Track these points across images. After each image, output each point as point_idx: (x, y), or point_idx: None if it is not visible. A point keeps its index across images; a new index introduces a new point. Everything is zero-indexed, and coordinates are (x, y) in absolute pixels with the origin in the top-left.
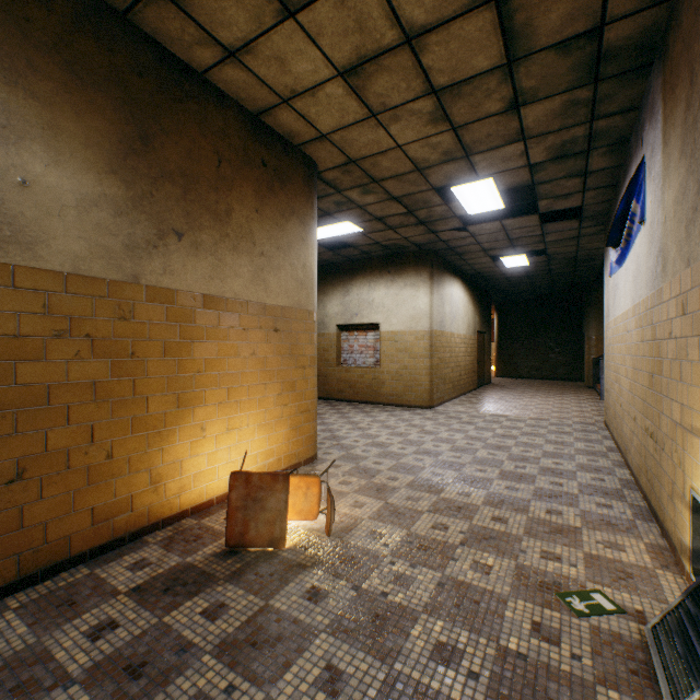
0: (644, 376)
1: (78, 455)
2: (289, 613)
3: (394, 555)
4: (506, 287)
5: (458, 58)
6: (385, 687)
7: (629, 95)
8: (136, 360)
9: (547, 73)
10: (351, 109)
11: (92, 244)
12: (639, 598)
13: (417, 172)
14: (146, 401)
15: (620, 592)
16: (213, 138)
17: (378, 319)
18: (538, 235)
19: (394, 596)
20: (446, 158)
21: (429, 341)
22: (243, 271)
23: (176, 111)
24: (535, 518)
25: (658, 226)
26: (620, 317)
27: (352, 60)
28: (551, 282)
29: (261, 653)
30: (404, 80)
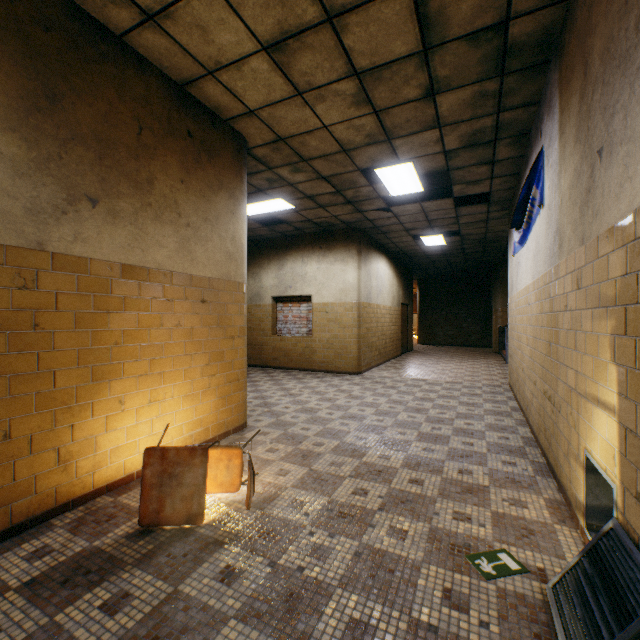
0: (543, 345)
1: None
2: (198, 598)
3: (314, 524)
4: (426, 264)
5: (378, 41)
6: None
7: (530, 90)
8: (40, 332)
9: (459, 63)
10: (277, 86)
11: None
12: (540, 555)
13: (343, 153)
14: (53, 376)
15: (524, 550)
16: (133, 104)
17: (311, 292)
18: (453, 217)
19: (310, 571)
20: (370, 140)
21: (357, 312)
22: (167, 242)
23: (90, 71)
24: (448, 479)
25: (556, 209)
26: (522, 291)
27: (276, 35)
28: (465, 260)
29: None
30: (327, 59)
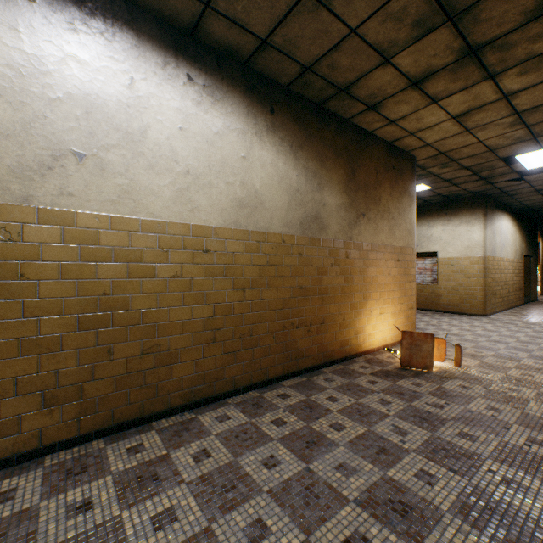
0: None
1: (335, 317)
2: (454, 390)
3: (501, 381)
4: None
5: (539, 96)
6: (522, 415)
7: None
8: (350, 276)
9: None
10: (452, 130)
11: (339, 225)
12: None
13: (488, 151)
14: (353, 296)
15: None
16: (374, 162)
17: (436, 249)
18: None
19: (510, 393)
20: (516, 141)
21: (482, 265)
22: (385, 229)
23: (362, 155)
24: None
25: None
26: None
27: (463, 111)
28: None
29: (451, 398)
30: (495, 112)
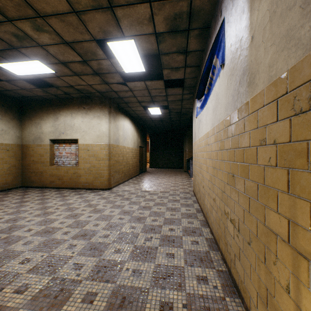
0: (224, 175)
1: None
2: None
3: None
4: (153, 125)
5: None
6: None
7: None
8: None
9: None
10: None
11: None
12: None
13: (75, 14)
14: None
15: None
16: None
17: (77, 137)
18: (164, 96)
19: None
20: (95, 3)
21: (108, 150)
22: None
23: None
24: None
25: (243, 52)
26: (203, 137)
27: None
28: (171, 125)
29: None
30: None
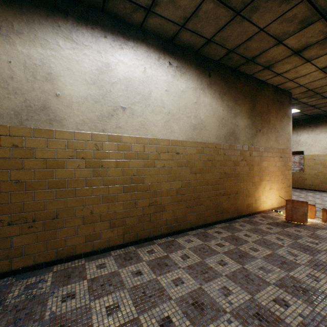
0: None
1: (243, 190)
2: (323, 235)
3: None
4: None
5: None
6: None
7: None
8: (252, 167)
9: None
10: (319, 76)
11: (245, 137)
12: None
13: None
14: (253, 178)
15: None
16: (266, 99)
17: (302, 149)
18: None
19: None
20: None
21: None
22: (272, 138)
23: (259, 95)
24: None
25: None
26: None
27: None
28: None
29: (322, 239)
30: None
